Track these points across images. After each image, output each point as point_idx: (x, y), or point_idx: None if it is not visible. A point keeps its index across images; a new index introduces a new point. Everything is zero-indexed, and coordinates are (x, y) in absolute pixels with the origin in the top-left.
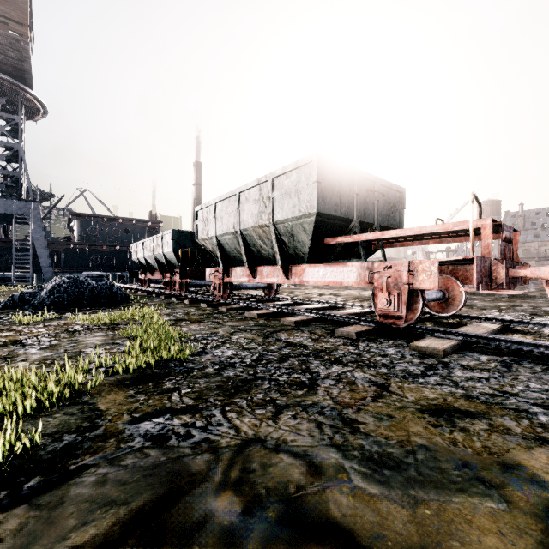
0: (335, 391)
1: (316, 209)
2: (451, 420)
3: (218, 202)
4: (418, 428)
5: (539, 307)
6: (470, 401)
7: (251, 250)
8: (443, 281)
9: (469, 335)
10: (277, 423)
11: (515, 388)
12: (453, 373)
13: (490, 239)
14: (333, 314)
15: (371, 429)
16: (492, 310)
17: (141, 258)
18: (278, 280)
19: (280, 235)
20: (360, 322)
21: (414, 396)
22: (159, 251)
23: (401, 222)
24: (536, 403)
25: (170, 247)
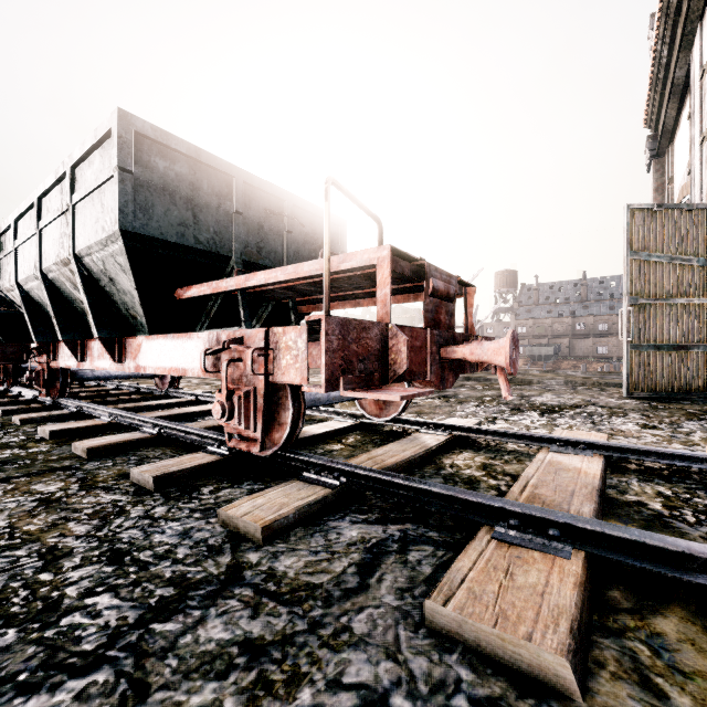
0: None
1: (120, 224)
2: None
3: (18, 218)
4: None
5: (529, 397)
6: None
7: (73, 309)
8: None
9: (357, 475)
10: None
11: (290, 701)
12: (196, 629)
13: (388, 287)
14: (183, 428)
15: None
16: (471, 403)
17: None
18: (110, 366)
19: (95, 279)
20: (209, 447)
21: None
22: None
23: None
24: None
25: None
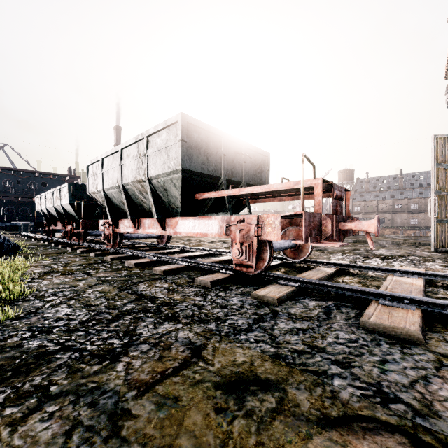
0: (139, 362)
1: (182, 166)
2: (242, 398)
3: (104, 157)
4: (197, 418)
5: (372, 250)
6: (276, 363)
7: (134, 203)
8: (296, 232)
9: (305, 282)
10: (14, 432)
11: (325, 340)
12: (277, 325)
13: (321, 197)
14: (201, 262)
15: (137, 428)
16: (338, 253)
17: (45, 209)
18: (157, 232)
19: (155, 190)
20: (221, 270)
21: (222, 362)
22: (58, 203)
23: (266, 181)
24: (337, 360)
25: (67, 199)
